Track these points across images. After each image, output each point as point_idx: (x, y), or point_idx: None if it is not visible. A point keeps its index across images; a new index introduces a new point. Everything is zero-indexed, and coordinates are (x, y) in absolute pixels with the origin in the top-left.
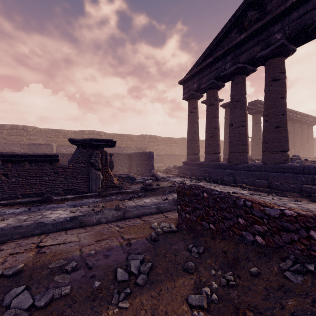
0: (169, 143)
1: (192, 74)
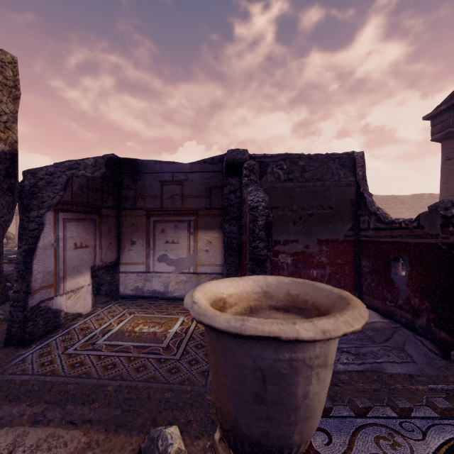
0: (390, 205)
1: (452, 104)
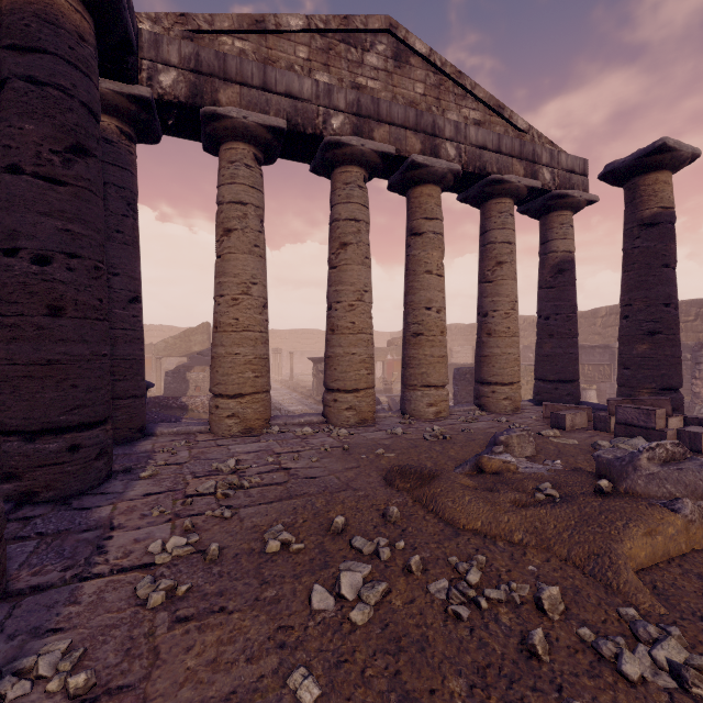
0: None
1: None
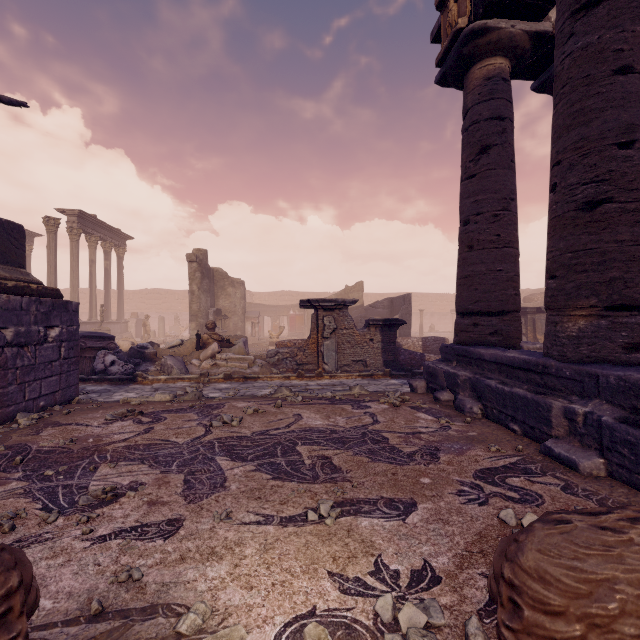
0: None
1: None
